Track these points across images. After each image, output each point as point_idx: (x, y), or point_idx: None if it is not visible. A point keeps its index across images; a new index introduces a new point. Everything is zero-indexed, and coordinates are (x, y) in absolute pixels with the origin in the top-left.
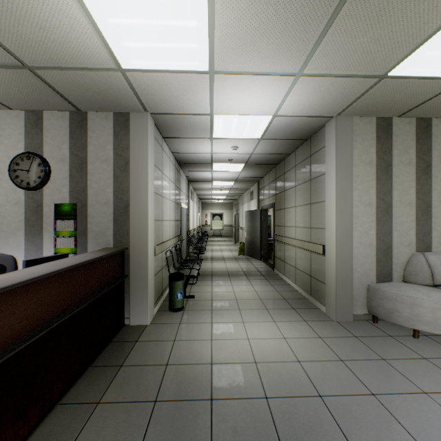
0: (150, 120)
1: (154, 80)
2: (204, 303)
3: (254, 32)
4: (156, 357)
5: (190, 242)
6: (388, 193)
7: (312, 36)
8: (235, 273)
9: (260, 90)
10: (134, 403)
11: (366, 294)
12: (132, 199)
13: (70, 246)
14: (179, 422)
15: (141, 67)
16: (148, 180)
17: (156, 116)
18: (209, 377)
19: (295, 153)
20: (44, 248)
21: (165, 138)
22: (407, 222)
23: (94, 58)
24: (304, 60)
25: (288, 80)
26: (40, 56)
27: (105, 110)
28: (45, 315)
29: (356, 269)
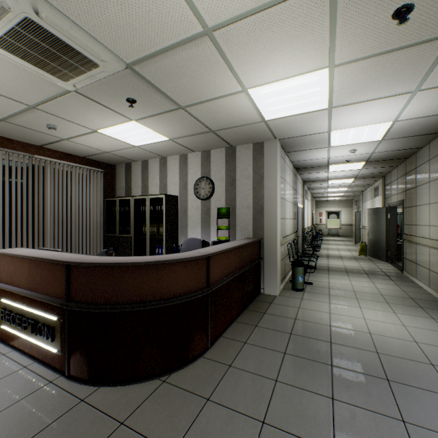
0: (278, 144)
1: (285, 121)
2: (321, 289)
3: (366, 80)
4: (286, 314)
5: (305, 239)
6: None
7: (422, 68)
8: (353, 271)
9: (375, 108)
10: (277, 331)
11: None
12: (265, 203)
13: (226, 235)
14: (308, 345)
15: (278, 117)
16: (277, 189)
17: (282, 140)
18: (328, 332)
19: (429, 146)
20: (211, 236)
21: (286, 152)
22: None
23: (250, 119)
24: (419, 82)
25: (404, 96)
26: (221, 125)
27: (247, 143)
28: (230, 269)
29: None
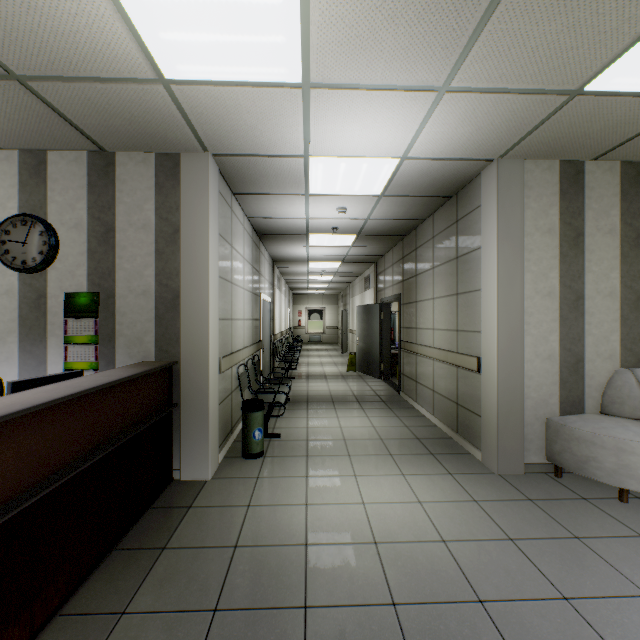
0: (212, 165)
1: (216, 100)
2: (295, 445)
3: (374, 15)
4: (218, 534)
5: (275, 352)
6: (579, 277)
7: (468, 21)
8: (342, 399)
9: (381, 116)
10: (180, 613)
11: (545, 433)
12: (184, 286)
13: (89, 359)
14: None
15: (195, 76)
16: (209, 257)
17: (221, 158)
18: (302, 568)
19: (434, 218)
20: (49, 362)
21: (235, 194)
22: (607, 322)
23: (120, 60)
24: (454, 64)
25: (426, 98)
26: (33, 57)
27: (143, 149)
28: (34, 472)
29: (529, 395)
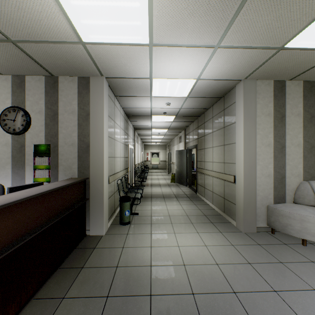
0: (105, 82)
1: (107, 51)
2: (145, 218)
3: (184, 12)
4: (108, 261)
5: (135, 173)
6: (283, 137)
7: (228, 15)
8: (168, 196)
9: (187, 59)
10: (90, 298)
11: (266, 212)
12: (92, 141)
13: (45, 176)
14: (125, 314)
15: (97, 40)
16: (103, 127)
17: (109, 79)
18: (149, 276)
19: (213, 108)
20: (26, 178)
21: (116, 96)
22: (297, 159)
23: (61, 33)
24: (222, 35)
25: (209, 51)
26: (20, 31)
27: (72, 75)
28: (21, 230)
29: (259, 194)
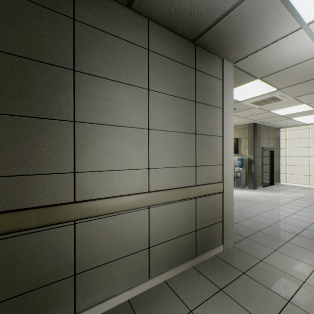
0: None
1: None
2: None
3: None
4: None
5: None
6: None
7: None
8: None
9: None
10: None
11: None
12: None
13: None
14: None
15: None
16: None
17: None
18: None
19: (151, 26)
20: None
21: None
22: None
23: None
24: None
25: None
26: None
27: None
28: None
29: None
